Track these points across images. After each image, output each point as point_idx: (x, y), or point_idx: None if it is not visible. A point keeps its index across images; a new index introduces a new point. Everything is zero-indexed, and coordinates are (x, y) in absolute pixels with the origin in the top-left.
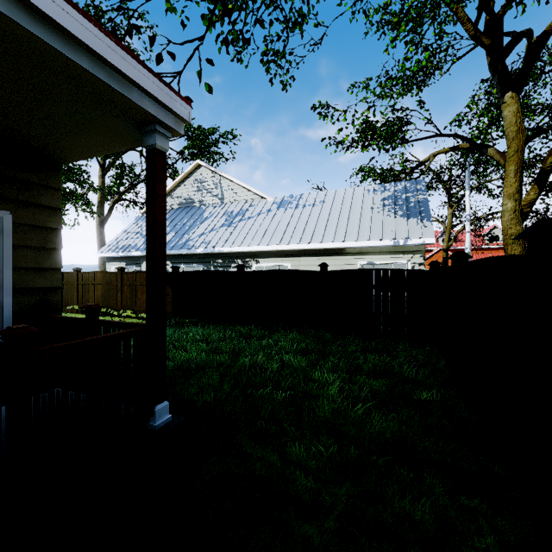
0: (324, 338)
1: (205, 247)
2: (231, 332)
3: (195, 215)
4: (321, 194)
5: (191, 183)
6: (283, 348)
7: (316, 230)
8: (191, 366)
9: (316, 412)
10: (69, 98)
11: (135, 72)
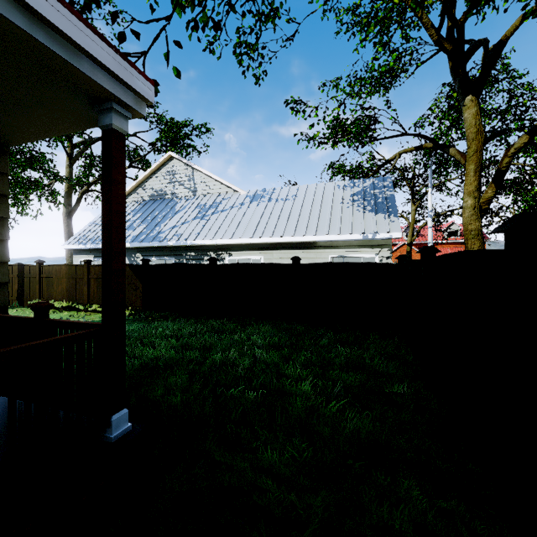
0: (297, 331)
1: (177, 240)
2: (203, 326)
3: (167, 207)
4: (293, 189)
5: (163, 175)
6: (255, 342)
7: (289, 224)
8: (159, 365)
9: (290, 412)
10: (4, 64)
11: (85, 38)
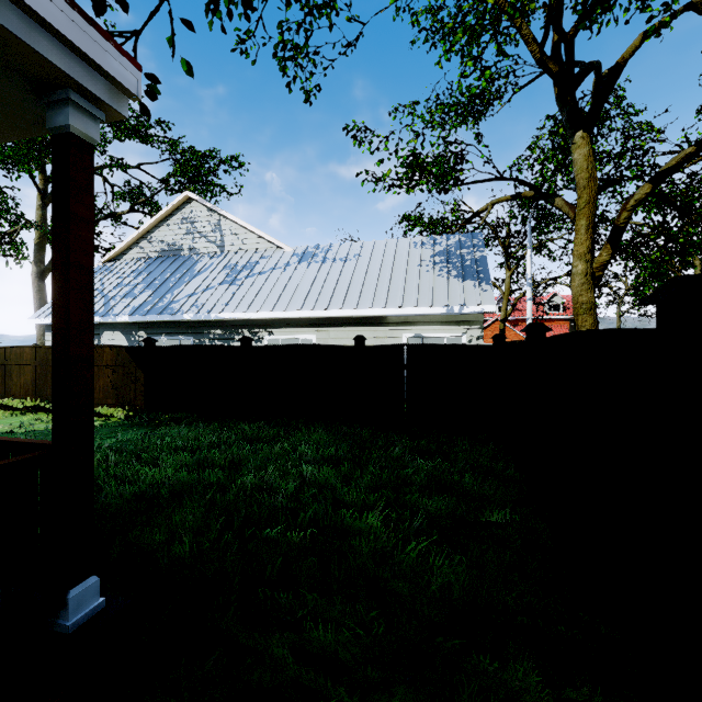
0: (361, 437)
1: (197, 313)
2: (230, 433)
3: (183, 267)
4: (356, 246)
5: (178, 222)
6: (304, 454)
7: (350, 292)
8: (161, 494)
9: (351, 563)
10: None
11: None
